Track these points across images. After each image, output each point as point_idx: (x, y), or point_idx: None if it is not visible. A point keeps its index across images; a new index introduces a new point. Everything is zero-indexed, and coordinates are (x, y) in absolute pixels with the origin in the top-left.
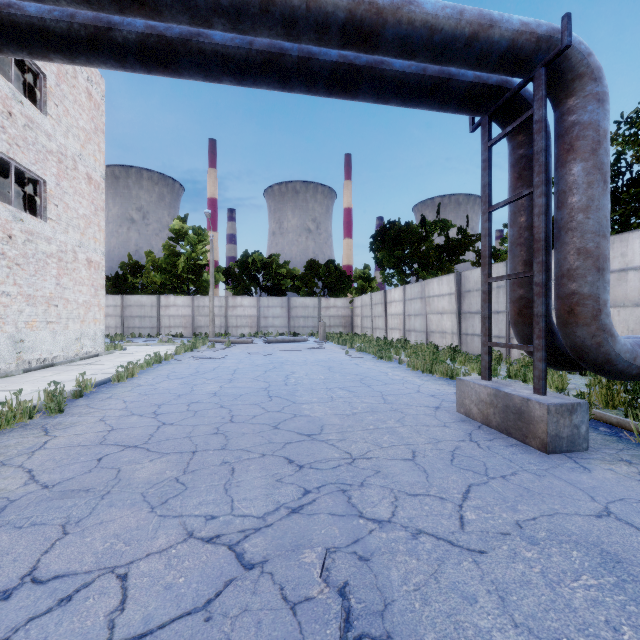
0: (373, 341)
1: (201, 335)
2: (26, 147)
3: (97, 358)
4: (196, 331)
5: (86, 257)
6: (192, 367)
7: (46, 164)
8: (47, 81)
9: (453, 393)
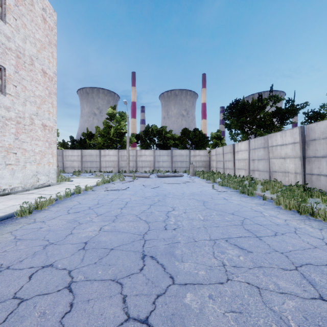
0: (227, 177)
1: (122, 172)
2: None
3: (47, 187)
4: (120, 169)
5: (41, 123)
6: (97, 198)
7: (5, 56)
8: (6, 0)
9: None
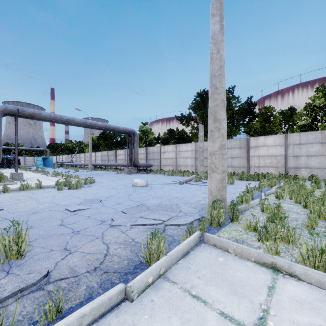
0: None
1: None
2: None
3: None
4: None
5: None
6: None
7: None
8: None
9: None
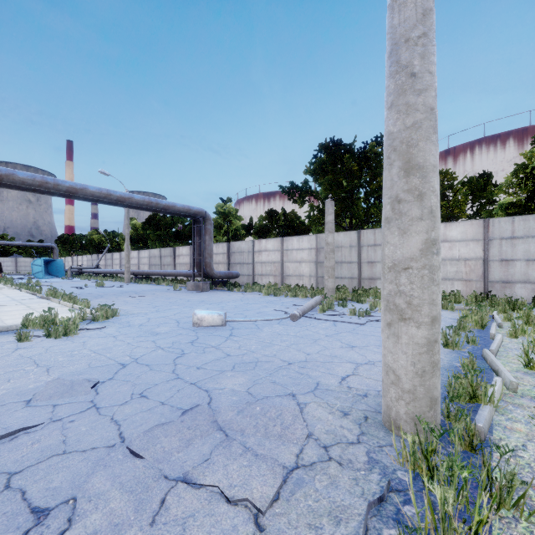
0: None
1: None
2: None
3: None
4: None
5: None
6: None
7: None
8: None
9: None
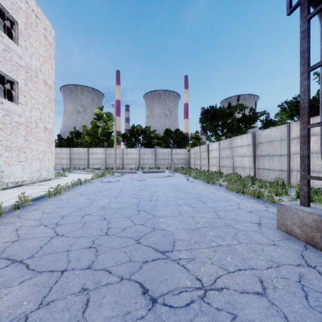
0: (201, 172)
1: (110, 168)
2: (5, 62)
3: (49, 181)
4: (107, 166)
5: (43, 126)
6: (97, 187)
7: (18, 72)
8: (19, 26)
9: (265, 210)
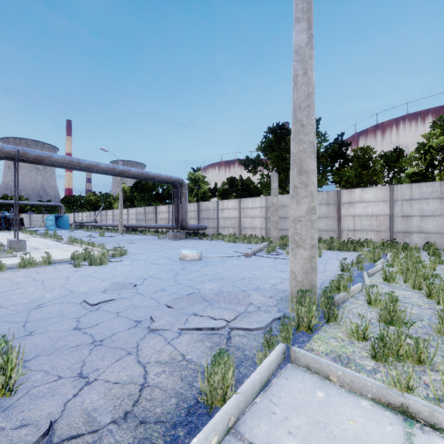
0: None
1: None
2: None
3: None
4: None
5: None
6: None
7: None
8: None
9: None
